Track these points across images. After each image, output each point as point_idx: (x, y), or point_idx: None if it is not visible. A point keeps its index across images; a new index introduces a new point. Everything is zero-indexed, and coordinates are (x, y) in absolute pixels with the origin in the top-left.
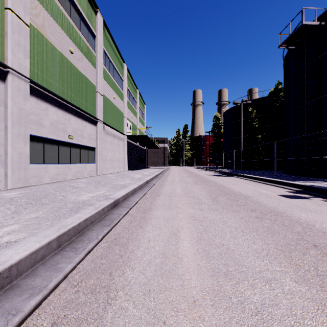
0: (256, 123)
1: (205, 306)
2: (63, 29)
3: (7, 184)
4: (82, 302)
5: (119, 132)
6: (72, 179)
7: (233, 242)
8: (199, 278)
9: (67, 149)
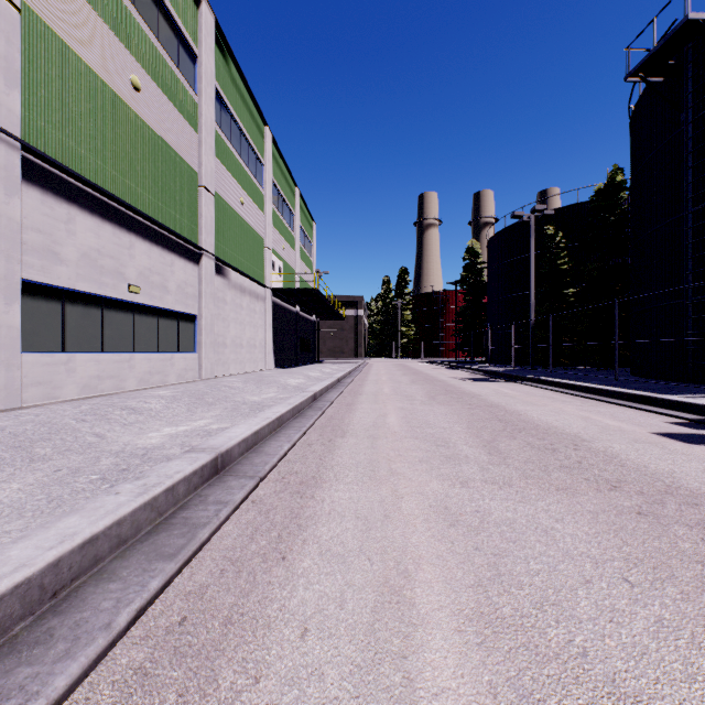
0: (563, 262)
1: None
2: (113, 31)
3: None
4: None
5: (255, 281)
6: (138, 388)
7: (619, 642)
8: None
9: (126, 319)
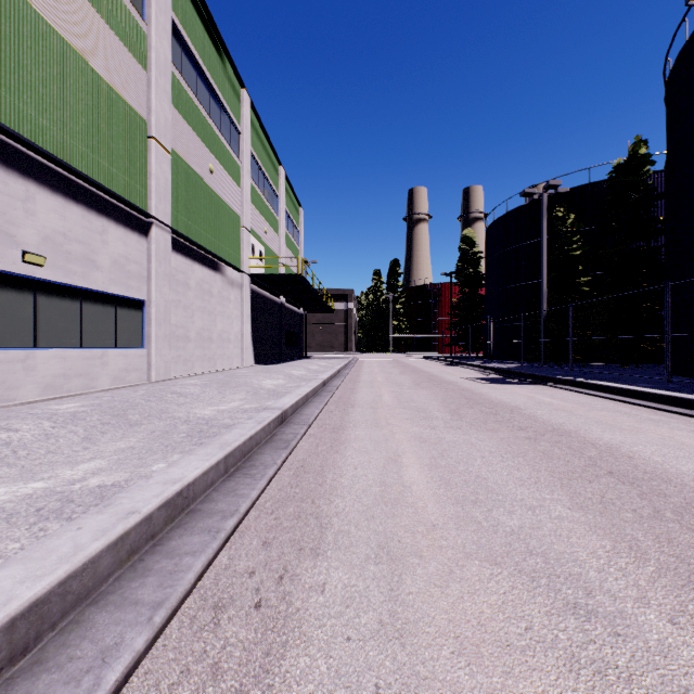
0: (575, 248)
1: None
2: None
3: None
4: None
5: (228, 265)
6: (38, 399)
7: None
8: None
9: (20, 301)
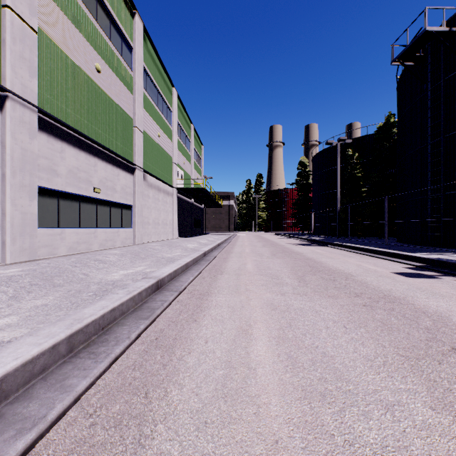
0: (358, 172)
1: (292, 450)
2: (85, 38)
3: (5, 257)
4: (99, 442)
5: (166, 184)
6: (99, 249)
7: (332, 343)
8: (282, 402)
9: (92, 208)
